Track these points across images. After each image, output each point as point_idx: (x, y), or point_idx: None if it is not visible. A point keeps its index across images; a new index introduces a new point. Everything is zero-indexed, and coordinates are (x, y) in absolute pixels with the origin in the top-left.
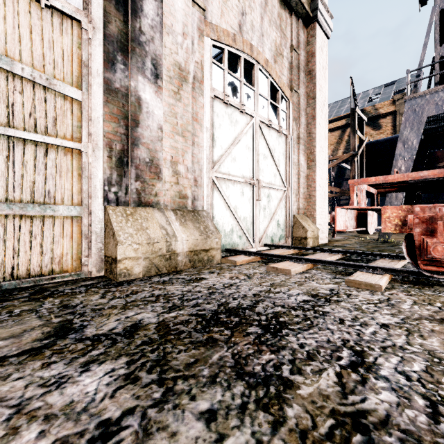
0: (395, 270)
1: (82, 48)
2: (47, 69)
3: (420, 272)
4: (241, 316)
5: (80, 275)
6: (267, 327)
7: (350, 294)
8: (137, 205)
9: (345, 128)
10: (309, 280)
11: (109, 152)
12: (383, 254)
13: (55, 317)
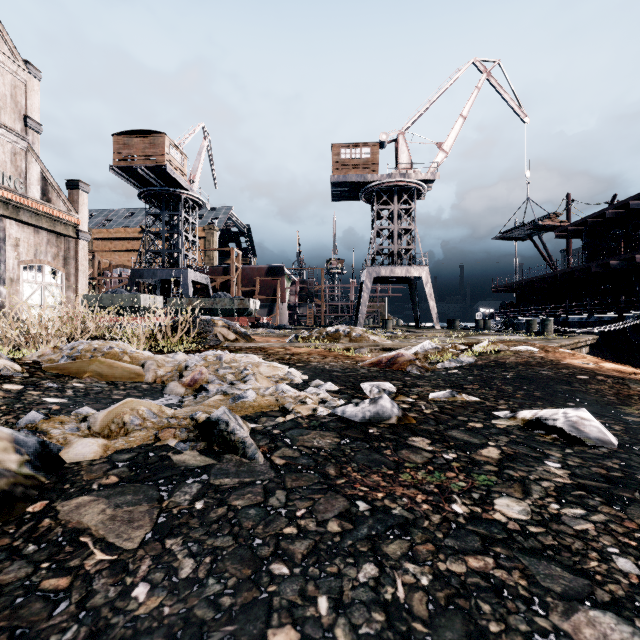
0: None
1: None
2: None
3: None
4: None
5: None
6: None
7: None
8: None
9: None
10: None
11: None
12: None
13: None
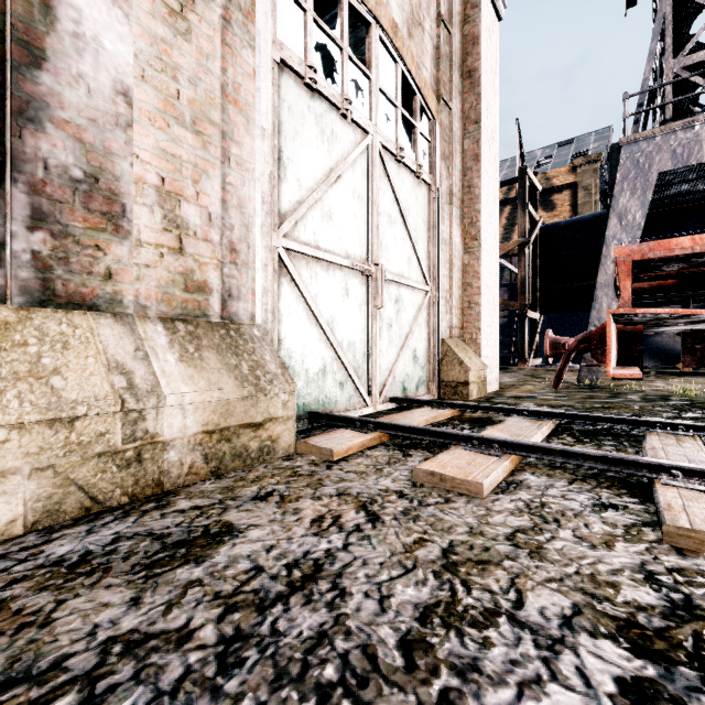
0: None
1: None
2: None
3: None
4: None
5: None
6: None
7: None
8: (35, 300)
9: (502, 206)
10: (546, 523)
11: None
12: (647, 422)
13: None
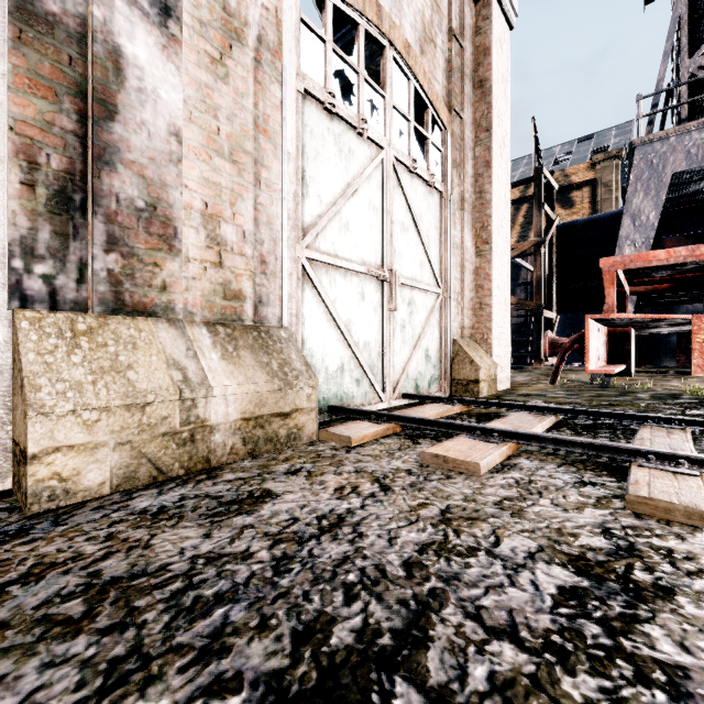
0: None
1: None
2: None
3: None
4: None
5: None
6: None
7: (670, 551)
8: (110, 309)
9: (519, 205)
10: (530, 494)
11: (28, 173)
12: (643, 417)
13: None
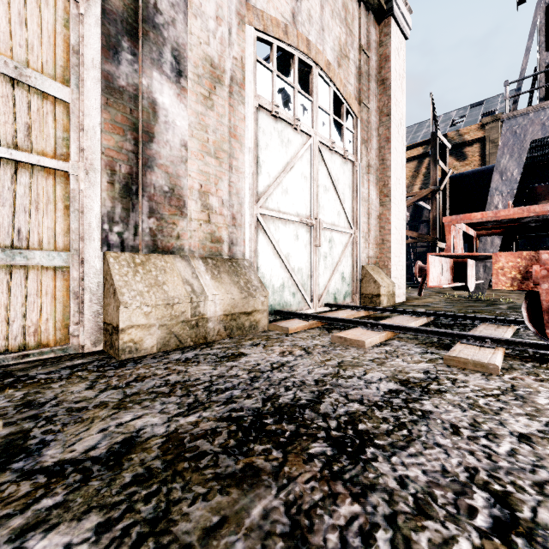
0: (511, 342)
1: (70, 27)
2: (16, 53)
3: (547, 346)
4: (299, 420)
5: (67, 350)
6: (341, 442)
7: (455, 379)
8: (150, 250)
9: (422, 158)
10: (391, 356)
11: (111, 177)
12: (484, 318)
13: (5, 425)
